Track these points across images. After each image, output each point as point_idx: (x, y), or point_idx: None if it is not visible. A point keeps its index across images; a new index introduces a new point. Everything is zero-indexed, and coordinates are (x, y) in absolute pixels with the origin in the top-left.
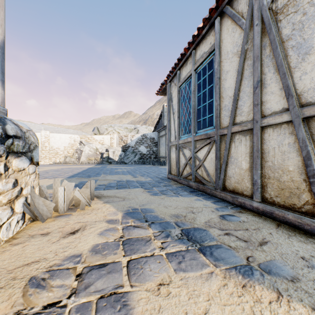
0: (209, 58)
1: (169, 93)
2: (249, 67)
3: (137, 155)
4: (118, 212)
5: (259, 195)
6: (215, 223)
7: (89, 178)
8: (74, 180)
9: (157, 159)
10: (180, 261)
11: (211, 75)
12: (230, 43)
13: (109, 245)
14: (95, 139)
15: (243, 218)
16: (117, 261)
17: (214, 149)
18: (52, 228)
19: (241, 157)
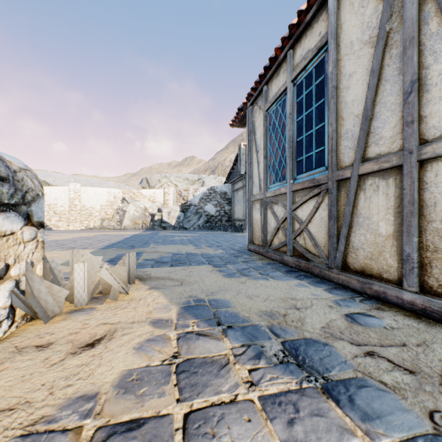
0: (318, 58)
1: (250, 122)
2: (394, 60)
3: (201, 217)
4: (171, 305)
5: (416, 280)
6: (340, 329)
7: (132, 250)
8: (109, 252)
9: (231, 223)
10: (292, 418)
11: (322, 85)
12: (356, 26)
13: (151, 373)
14: (144, 195)
15: (388, 320)
16: (165, 414)
17: (327, 204)
18: (59, 333)
19: (377, 215)
